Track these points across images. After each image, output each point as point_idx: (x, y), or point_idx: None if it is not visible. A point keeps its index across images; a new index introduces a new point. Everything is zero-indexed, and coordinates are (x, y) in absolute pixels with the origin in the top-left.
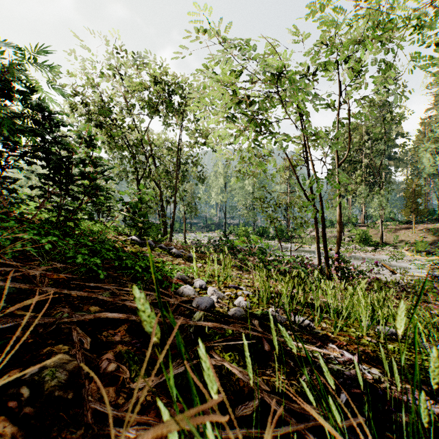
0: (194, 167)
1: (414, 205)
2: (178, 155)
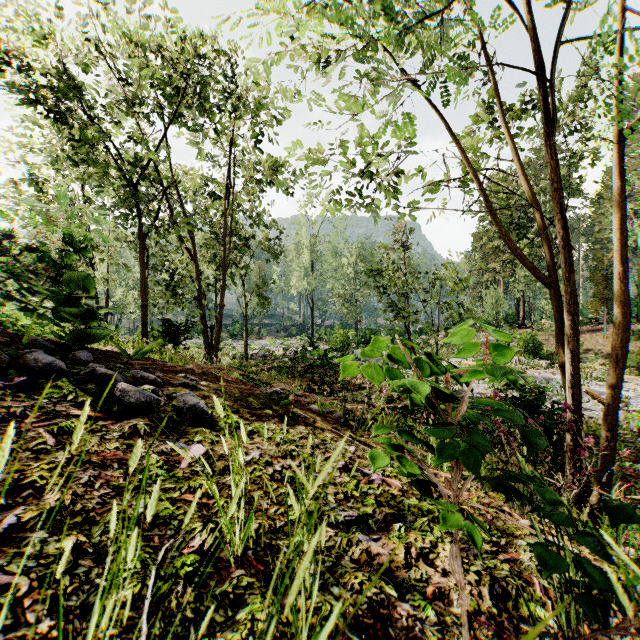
0: (261, 231)
1: (606, 294)
2: (228, 202)
